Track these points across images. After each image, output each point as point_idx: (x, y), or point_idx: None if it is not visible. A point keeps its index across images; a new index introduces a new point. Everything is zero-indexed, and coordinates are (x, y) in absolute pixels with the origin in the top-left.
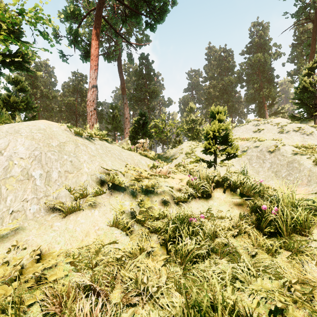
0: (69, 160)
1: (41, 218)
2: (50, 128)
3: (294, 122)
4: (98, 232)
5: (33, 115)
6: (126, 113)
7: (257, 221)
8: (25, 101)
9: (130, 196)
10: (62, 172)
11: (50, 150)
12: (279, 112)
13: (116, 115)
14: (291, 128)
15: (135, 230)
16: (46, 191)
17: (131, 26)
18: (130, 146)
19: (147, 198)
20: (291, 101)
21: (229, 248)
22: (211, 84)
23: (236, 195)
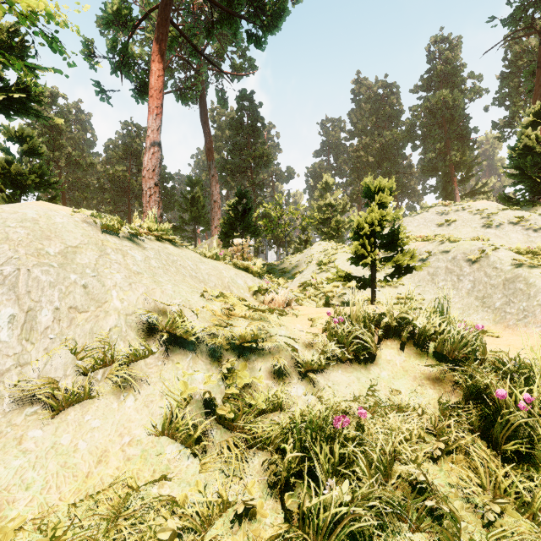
0: (80, 284)
1: (1, 418)
2: (48, 217)
3: (511, 208)
4: (128, 450)
5: (52, 196)
6: (215, 192)
7: (482, 420)
8: (37, 171)
9: (207, 360)
10: (62, 309)
11: (41, 264)
12: (478, 191)
13: (197, 197)
14: (506, 218)
15: (214, 440)
16: (22, 355)
17: (223, 42)
18: (216, 252)
19: (242, 363)
20: (504, 172)
21: (432, 502)
22: (361, 144)
23: (427, 355)
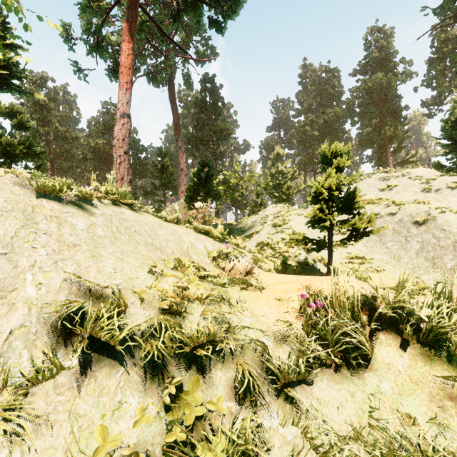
0: None
1: None
2: None
3: (448, 174)
4: None
5: (39, 165)
6: (181, 162)
7: None
8: (25, 143)
9: (146, 373)
10: None
11: None
12: (408, 160)
13: (166, 165)
14: (444, 183)
15: None
16: None
17: (189, 32)
18: (177, 216)
19: (195, 375)
20: (438, 142)
21: None
22: (307, 120)
23: (438, 358)
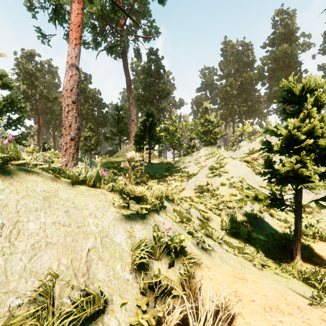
0: None
1: None
2: None
3: None
4: None
5: (19, 117)
6: (132, 114)
7: None
8: (8, 99)
9: None
10: None
11: None
12: None
13: (121, 117)
14: None
15: None
16: None
17: (138, 17)
18: (99, 173)
19: None
20: None
21: None
22: (227, 82)
23: None
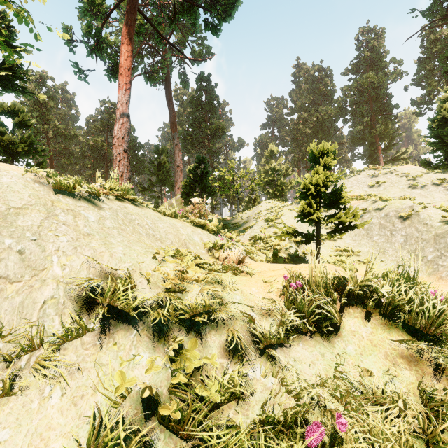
0: (15, 250)
1: None
2: None
3: (434, 171)
4: None
5: (40, 162)
6: (178, 159)
7: None
8: (26, 140)
9: (154, 335)
10: None
11: None
12: (399, 157)
13: (163, 162)
14: (430, 180)
15: None
16: None
17: (185, 33)
18: (175, 211)
19: (194, 338)
20: (425, 140)
21: None
22: (300, 118)
23: (395, 327)
